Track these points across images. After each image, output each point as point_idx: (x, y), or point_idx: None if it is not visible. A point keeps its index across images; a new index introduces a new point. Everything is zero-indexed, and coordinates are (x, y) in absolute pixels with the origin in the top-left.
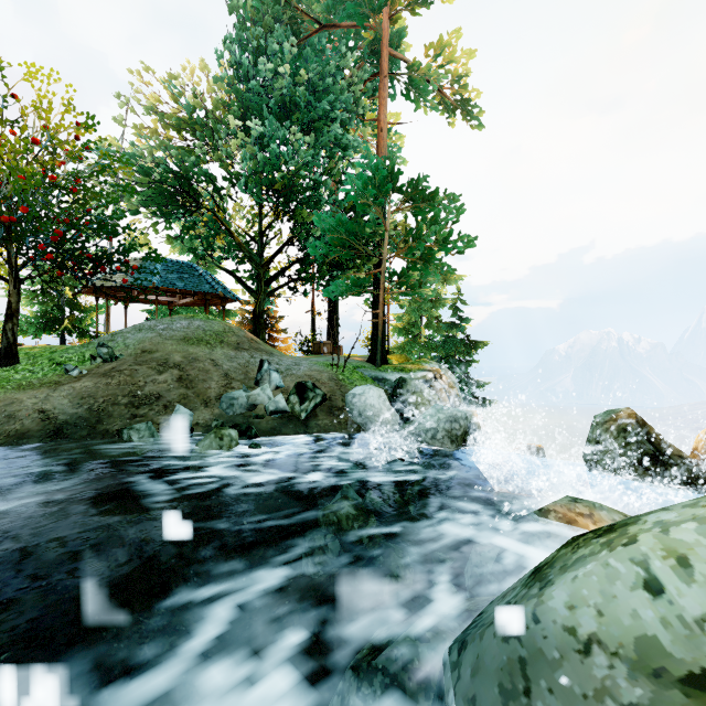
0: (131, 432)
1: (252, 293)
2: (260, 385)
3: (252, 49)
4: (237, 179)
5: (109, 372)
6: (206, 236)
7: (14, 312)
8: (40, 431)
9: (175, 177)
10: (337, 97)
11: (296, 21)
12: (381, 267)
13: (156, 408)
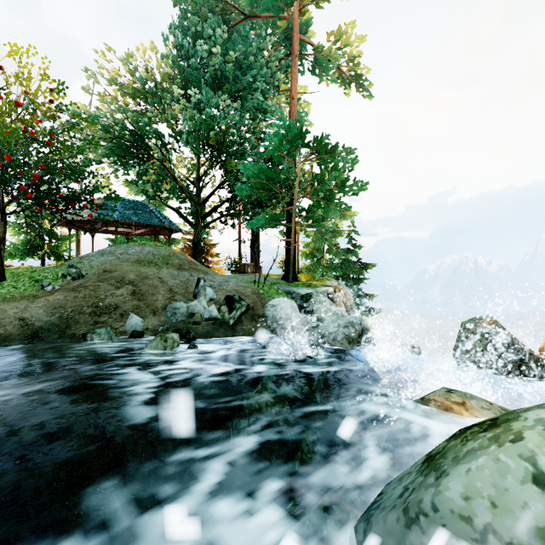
0: (94, 336)
1: (191, 226)
2: (198, 298)
3: (191, 33)
4: (180, 136)
5: (77, 287)
6: (156, 181)
7: (2, 240)
8: (19, 335)
9: (131, 134)
10: (258, 72)
11: (226, 12)
12: (292, 205)
13: (114, 316)
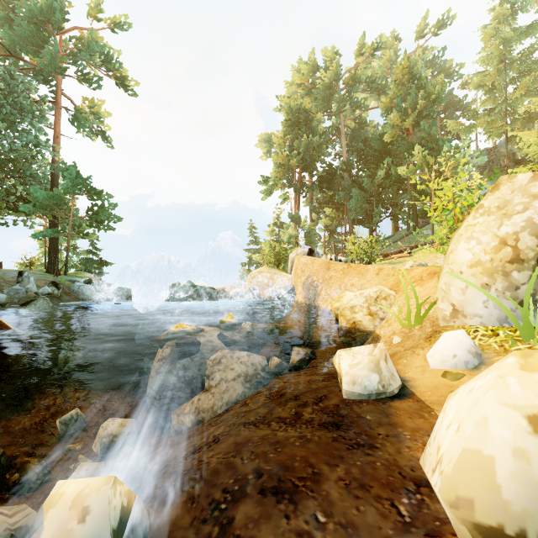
0: None
1: None
2: (21, 284)
3: None
4: None
5: None
6: None
7: None
8: None
9: None
10: (28, 110)
11: None
12: (57, 217)
13: None
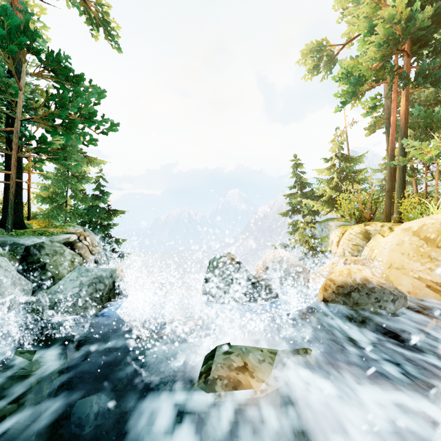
0: None
1: None
2: None
3: None
4: None
5: None
6: None
7: None
8: None
9: None
10: None
11: None
12: None
13: None
